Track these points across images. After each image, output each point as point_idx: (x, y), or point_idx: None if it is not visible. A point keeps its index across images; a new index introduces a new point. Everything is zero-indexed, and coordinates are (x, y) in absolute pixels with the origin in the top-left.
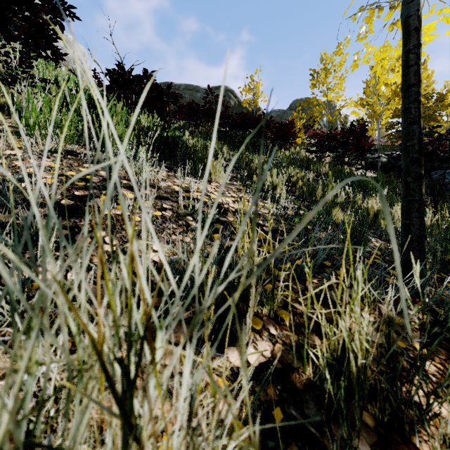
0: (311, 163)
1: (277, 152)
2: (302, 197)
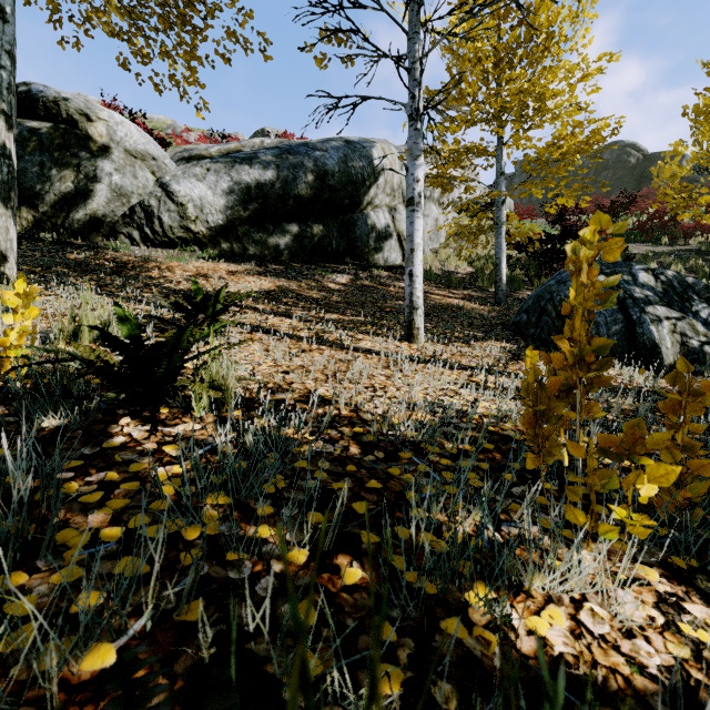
0: None
1: (697, 238)
2: (696, 271)
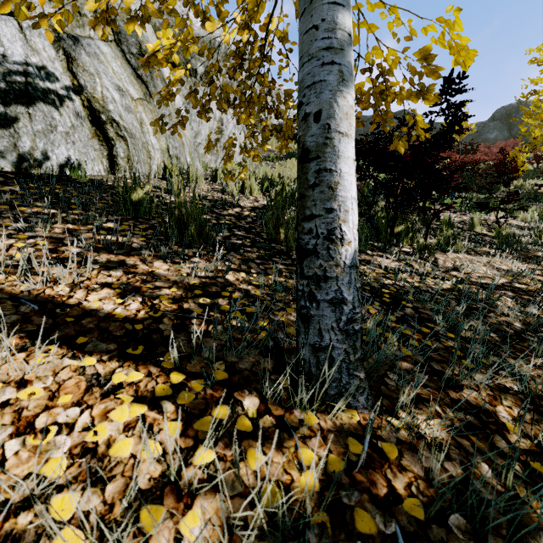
0: (540, 195)
1: (500, 187)
2: None
